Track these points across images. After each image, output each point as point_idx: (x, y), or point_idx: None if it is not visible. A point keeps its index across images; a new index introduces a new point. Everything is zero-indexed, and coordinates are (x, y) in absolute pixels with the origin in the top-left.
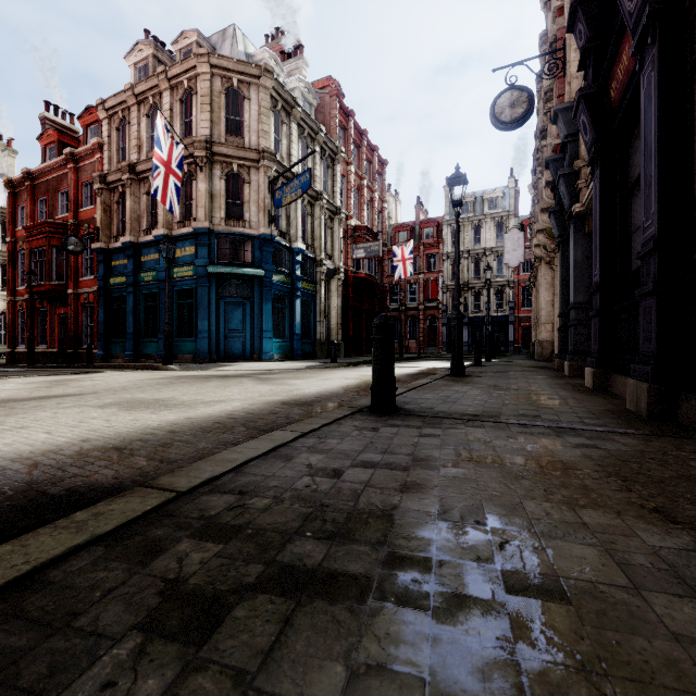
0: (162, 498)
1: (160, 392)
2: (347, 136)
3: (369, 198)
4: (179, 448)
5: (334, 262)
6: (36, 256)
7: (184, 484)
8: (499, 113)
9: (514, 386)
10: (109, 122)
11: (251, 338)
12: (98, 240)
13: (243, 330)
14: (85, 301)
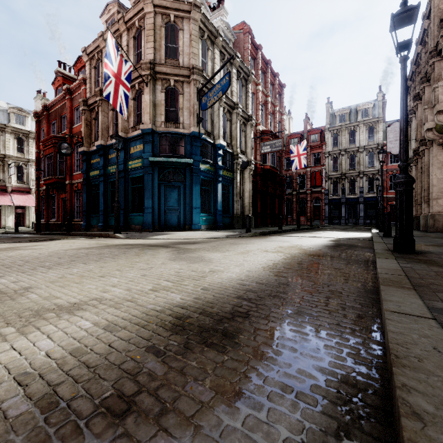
0: None
1: (44, 271)
2: (256, 64)
3: (272, 111)
4: None
5: (247, 157)
6: (49, 160)
7: None
8: None
9: None
10: (89, 63)
11: (184, 213)
12: (82, 146)
13: (178, 206)
14: (76, 189)
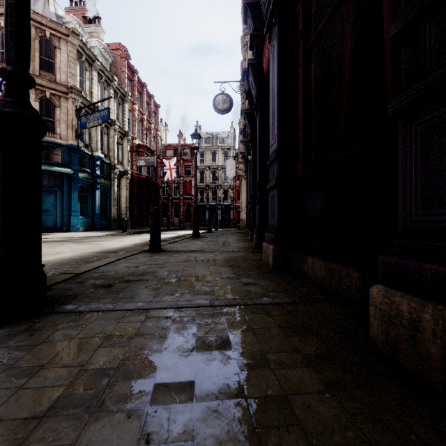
0: (73, 275)
1: None
2: (133, 85)
3: (148, 127)
4: (54, 270)
5: (124, 167)
6: None
7: (78, 272)
8: (217, 105)
9: (219, 240)
10: None
11: (61, 216)
12: None
13: (54, 210)
14: None
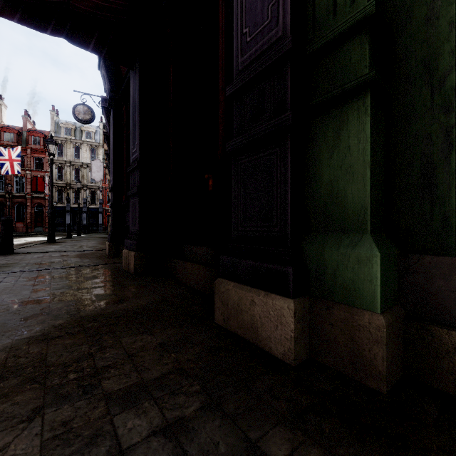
0: None
1: None
2: None
3: None
4: None
5: None
6: None
7: None
8: (77, 114)
9: (78, 244)
10: None
11: None
12: None
13: None
14: None
